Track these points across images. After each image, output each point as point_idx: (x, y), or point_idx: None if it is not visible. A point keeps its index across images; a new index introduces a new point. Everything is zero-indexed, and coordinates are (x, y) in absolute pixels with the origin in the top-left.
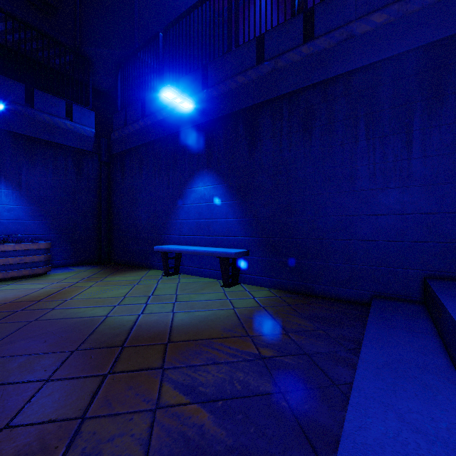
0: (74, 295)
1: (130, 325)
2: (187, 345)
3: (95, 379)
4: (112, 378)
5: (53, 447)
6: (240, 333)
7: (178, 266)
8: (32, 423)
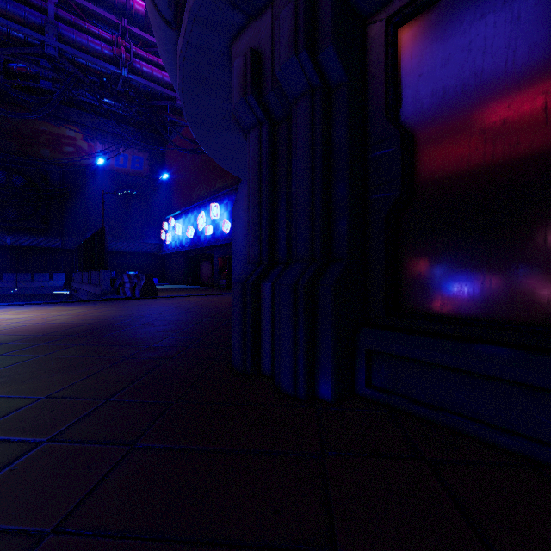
0: None
1: None
2: None
3: None
4: None
5: None
6: None
7: None
8: None
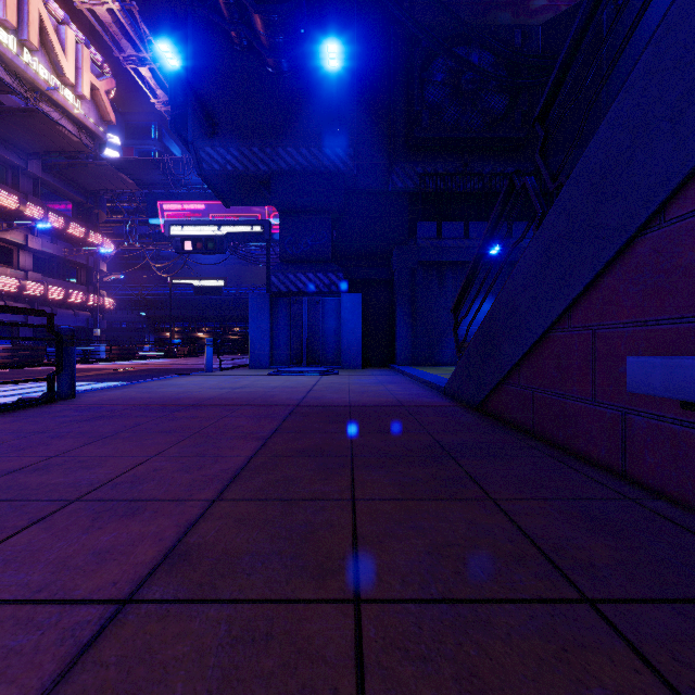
0: None
1: None
2: None
3: None
4: None
5: None
6: None
7: None
8: None
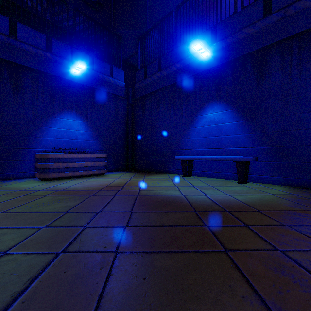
0: (140, 184)
1: (210, 200)
2: (279, 213)
3: (242, 228)
4: (256, 228)
5: (290, 266)
6: (309, 208)
7: (191, 170)
8: (243, 250)
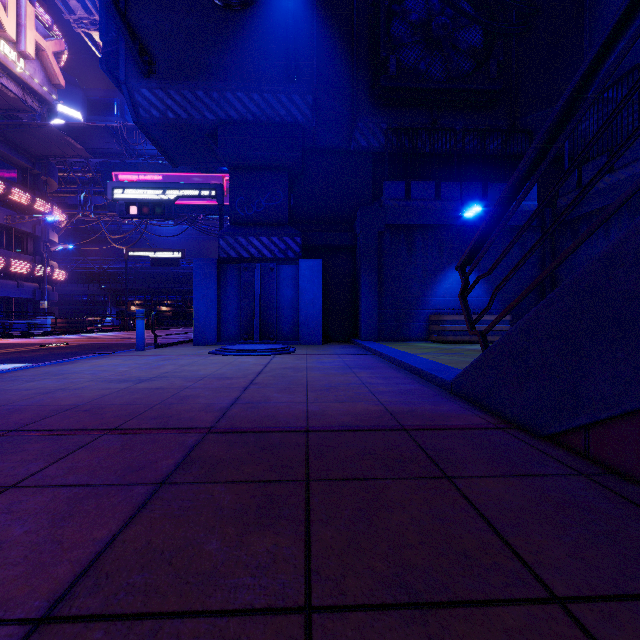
0: None
1: None
2: None
3: None
4: None
5: None
6: None
7: None
8: None
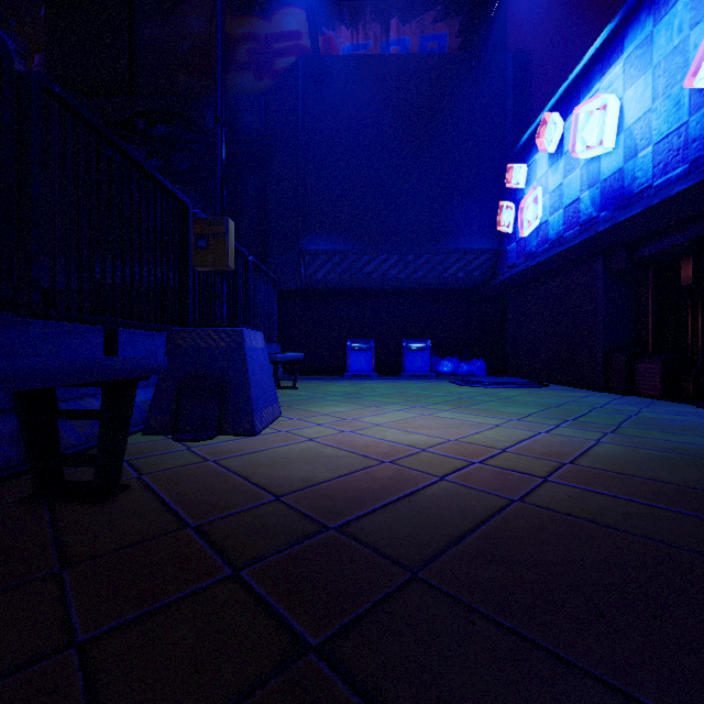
0: None
1: None
2: None
3: None
4: None
5: None
6: None
7: None
8: None
